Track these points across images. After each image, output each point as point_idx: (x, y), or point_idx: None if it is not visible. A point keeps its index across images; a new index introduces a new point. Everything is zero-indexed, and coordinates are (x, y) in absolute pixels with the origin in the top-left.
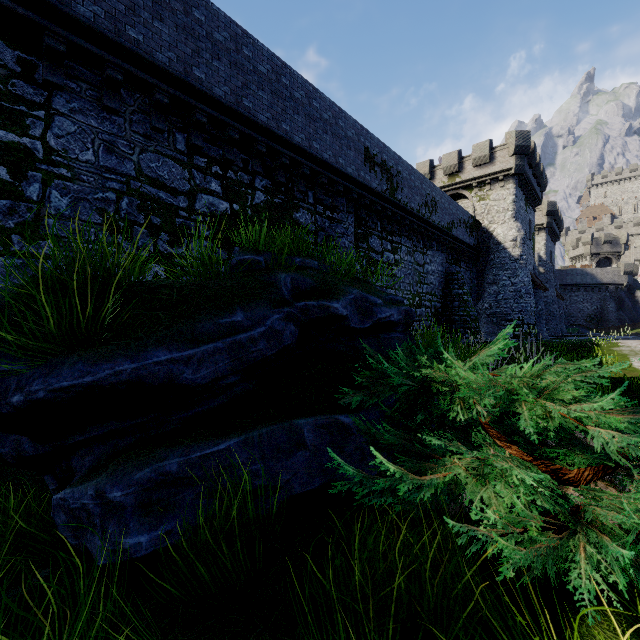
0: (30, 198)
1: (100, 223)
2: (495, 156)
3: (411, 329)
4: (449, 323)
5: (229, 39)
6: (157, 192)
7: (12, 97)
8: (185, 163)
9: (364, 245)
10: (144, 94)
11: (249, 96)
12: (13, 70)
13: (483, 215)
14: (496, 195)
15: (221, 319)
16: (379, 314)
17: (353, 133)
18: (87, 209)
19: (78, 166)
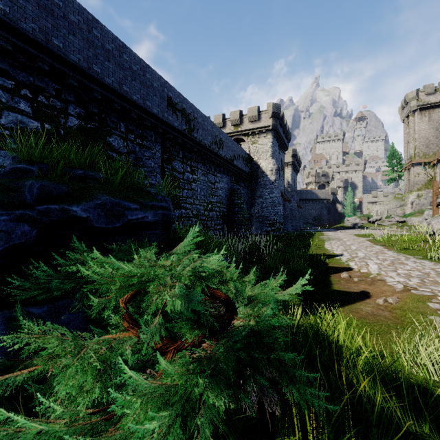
0: None
1: None
2: (261, 117)
3: (205, 226)
4: (232, 222)
5: None
6: None
7: None
8: None
9: (169, 166)
10: None
11: (59, 37)
12: None
13: (254, 153)
14: (262, 141)
15: None
16: (130, 216)
17: (158, 84)
18: None
19: None
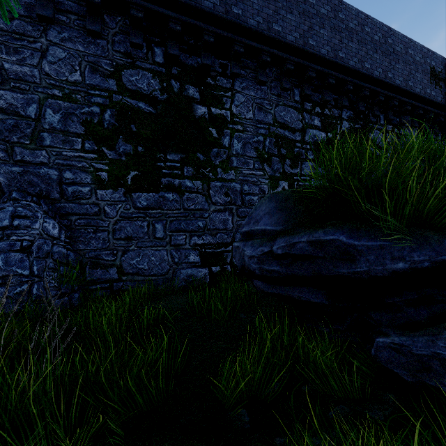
0: (225, 146)
1: (255, 157)
2: None
3: None
4: None
5: (330, 10)
6: (284, 132)
7: (217, 88)
8: (299, 109)
9: None
10: (277, 67)
11: (342, 49)
12: (218, 72)
13: None
14: None
15: None
16: None
17: (420, 57)
18: (249, 149)
19: (245, 122)
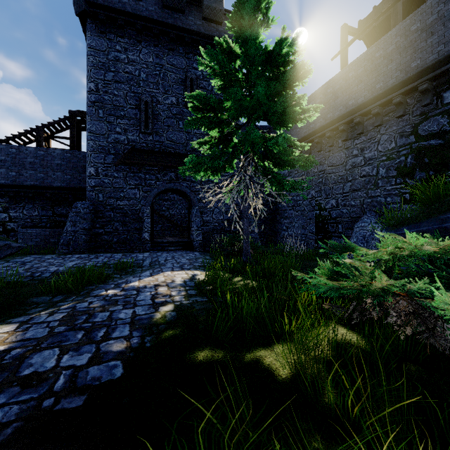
0: None
1: None
2: None
3: None
4: None
5: None
6: None
7: None
8: None
9: None
10: None
11: None
12: None
13: None
14: None
15: (441, 216)
16: None
17: None
18: None
19: None
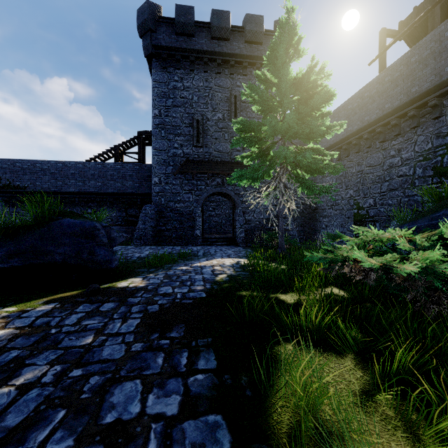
0: None
1: None
2: None
3: None
4: None
5: None
6: None
7: None
8: None
9: None
10: None
11: None
12: None
13: None
14: None
15: (432, 215)
16: None
17: None
18: None
19: None
